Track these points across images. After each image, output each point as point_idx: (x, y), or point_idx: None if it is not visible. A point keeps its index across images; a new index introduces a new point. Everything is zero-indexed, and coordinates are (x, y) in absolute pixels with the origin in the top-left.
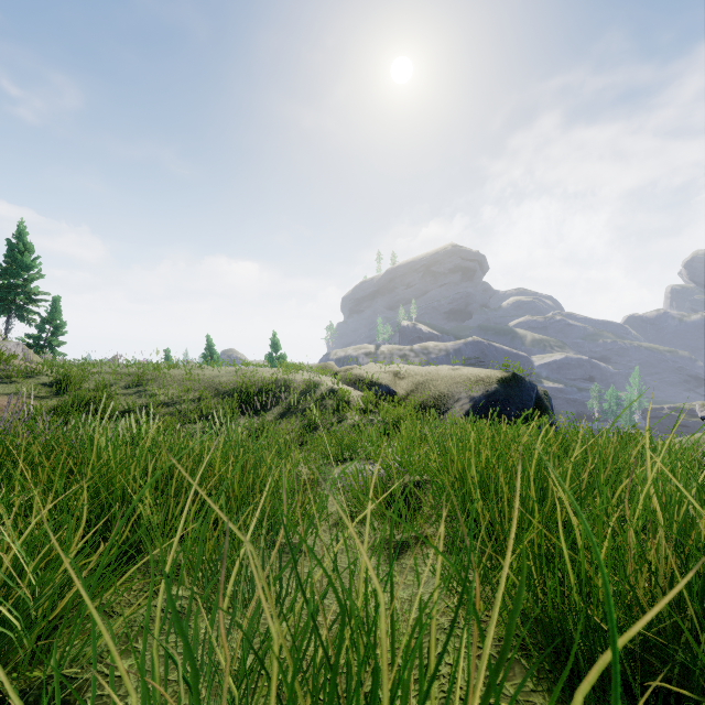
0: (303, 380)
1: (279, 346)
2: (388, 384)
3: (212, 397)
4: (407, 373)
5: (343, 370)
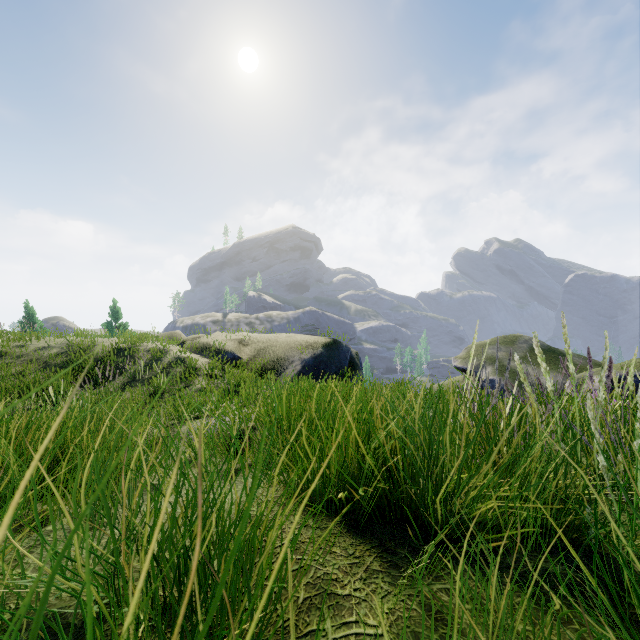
0: (148, 350)
1: (119, 314)
2: (233, 351)
3: (39, 371)
4: (250, 341)
5: (190, 339)
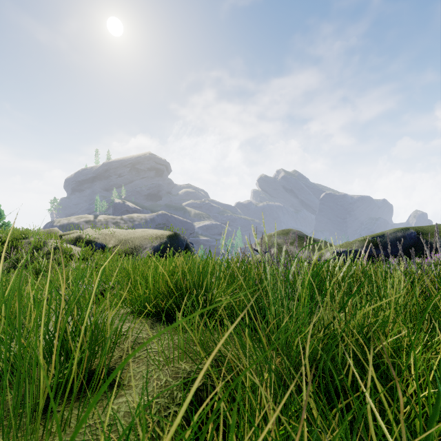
0: (30, 242)
1: (1, 215)
2: (101, 242)
3: None
4: (115, 234)
5: (66, 234)
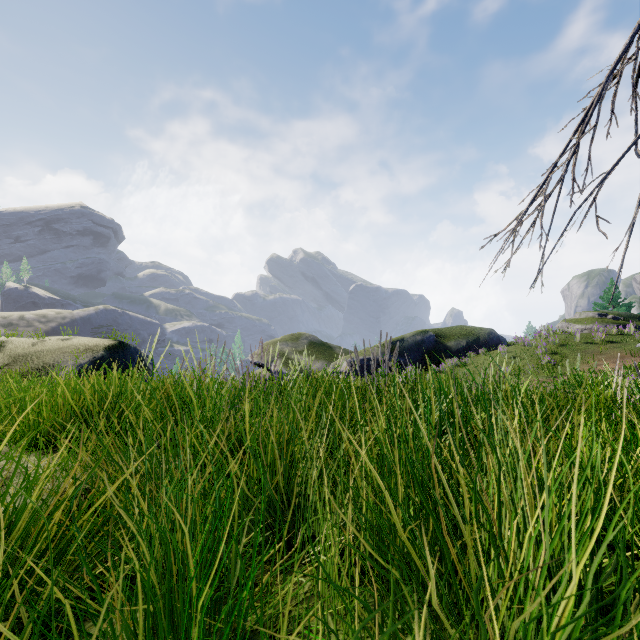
0: None
1: None
2: None
3: None
4: (3, 347)
5: None
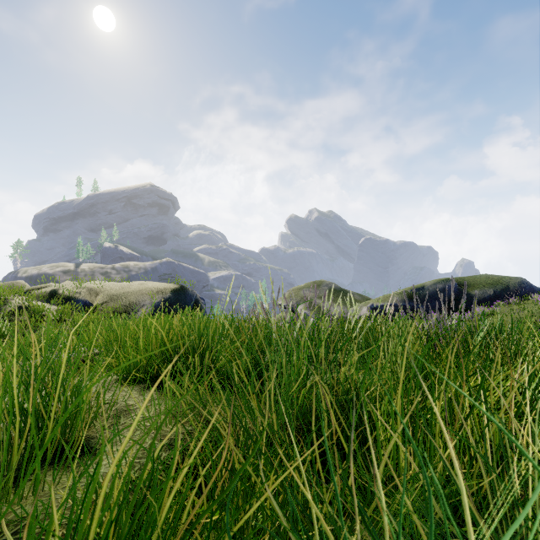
0: None
1: None
2: (84, 298)
3: None
4: (103, 289)
5: (36, 288)
